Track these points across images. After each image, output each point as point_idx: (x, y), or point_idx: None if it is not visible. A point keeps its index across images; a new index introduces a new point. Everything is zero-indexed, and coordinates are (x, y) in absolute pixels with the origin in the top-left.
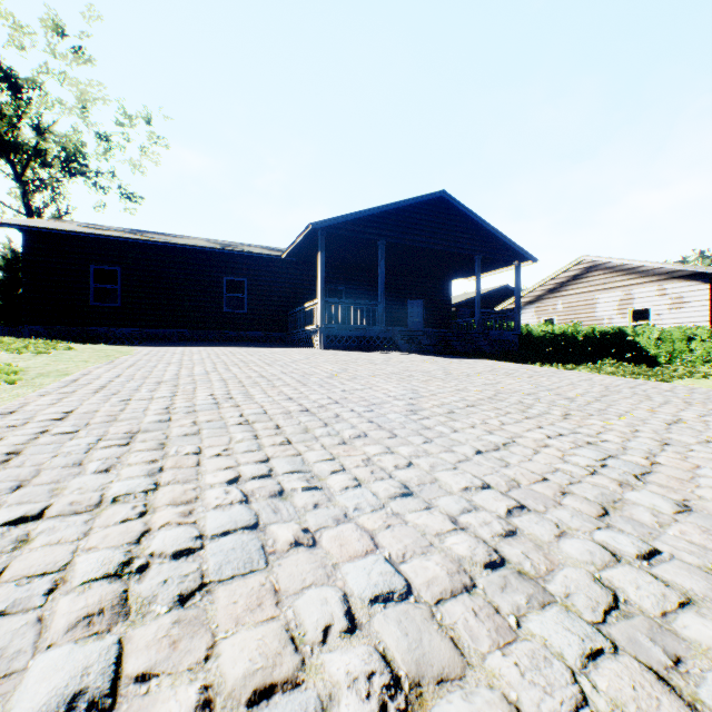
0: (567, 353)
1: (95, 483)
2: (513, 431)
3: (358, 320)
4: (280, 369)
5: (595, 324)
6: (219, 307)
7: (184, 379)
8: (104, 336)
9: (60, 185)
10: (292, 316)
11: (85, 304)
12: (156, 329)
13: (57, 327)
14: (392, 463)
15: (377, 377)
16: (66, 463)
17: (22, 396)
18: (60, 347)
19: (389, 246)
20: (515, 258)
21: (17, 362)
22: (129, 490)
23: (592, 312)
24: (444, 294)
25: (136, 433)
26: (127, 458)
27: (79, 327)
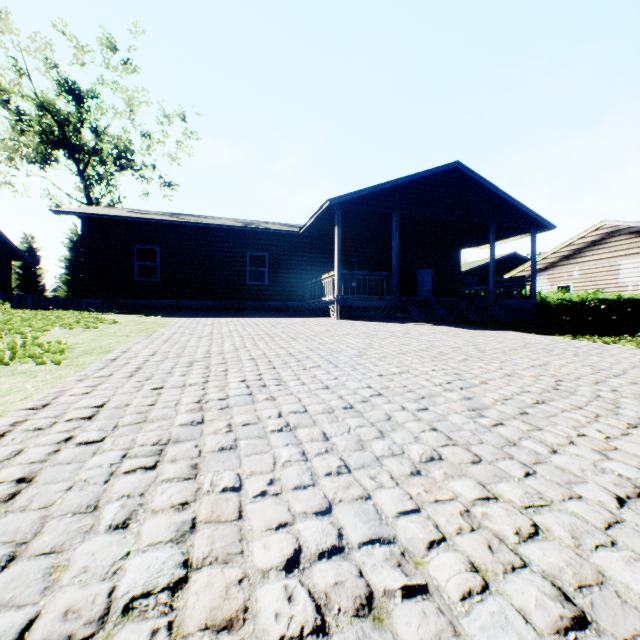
0: (587, 321)
1: (105, 556)
2: (633, 452)
3: (373, 291)
4: (306, 345)
5: (618, 291)
6: (243, 280)
7: (215, 358)
8: (146, 307)
9: (113, 178)
10: (308, 287)
11: (130, 279)
12: (189, 301)
13: (108, 300)
14: (507, 524)
15: (408, 355)
16: (78, 504)
17: (64, 378)
18: (107, 321)
19: (402, 218)
20: (531, 226)
21: (67, 337)
22: (149, 578)
23: (614, 278)
24: (453, 263)
25: (165, 444)
26: (151, 497)
27: (126, 300)
